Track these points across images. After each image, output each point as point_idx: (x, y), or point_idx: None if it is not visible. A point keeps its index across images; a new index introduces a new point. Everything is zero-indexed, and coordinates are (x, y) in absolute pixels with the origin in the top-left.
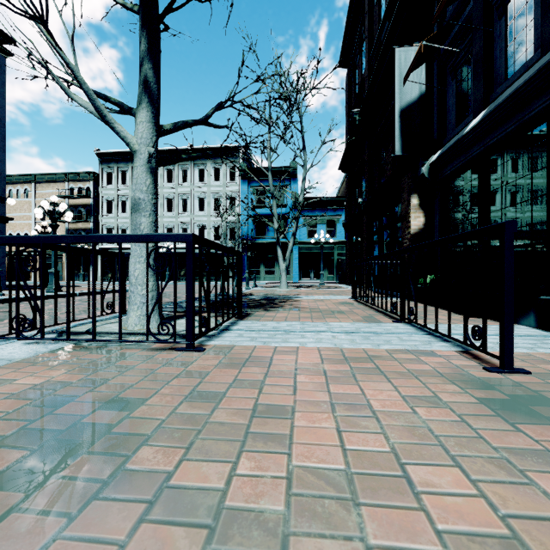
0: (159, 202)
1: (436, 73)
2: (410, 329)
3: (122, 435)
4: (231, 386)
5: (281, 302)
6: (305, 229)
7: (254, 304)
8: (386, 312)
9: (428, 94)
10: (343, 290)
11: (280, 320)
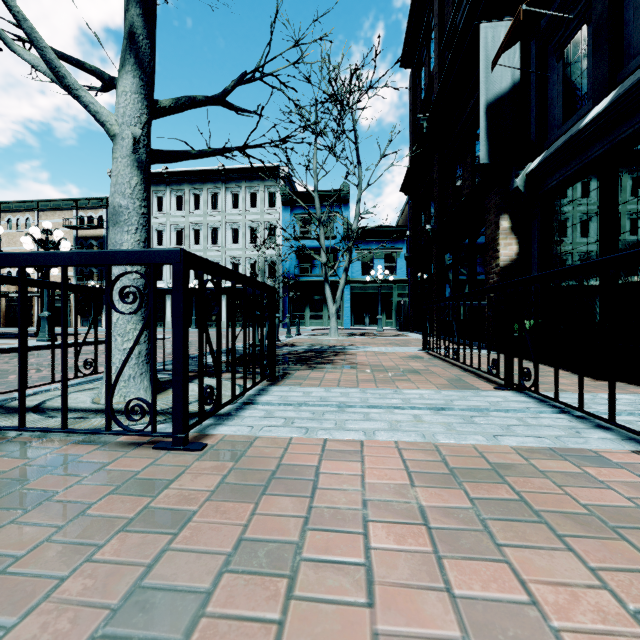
0: (184, 233)
1: (534, 55)
2: (528, 402)
3: None
4: (231, 555)
5: (331, 355)
6: (359, 264)
7: (295, 359)
8: (476, 371)
9: (522, 84)
10: (407, 338)
11: (330, 384)
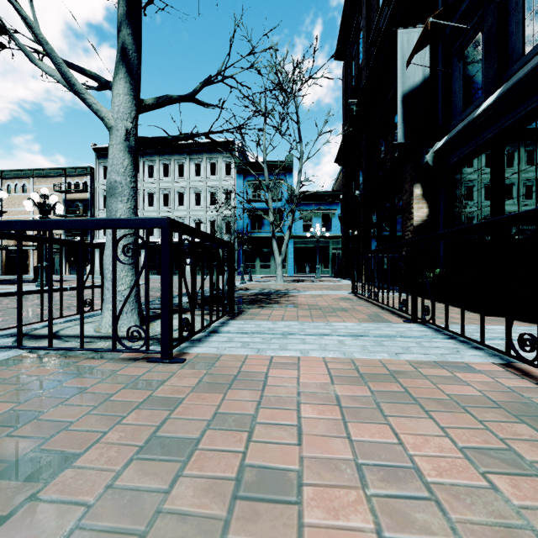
0: (155, 196)
1: (440, 56)
2: (427, 331)
3: None
4: (210, 422)
5: (277, 297)
6: (300, 223)
7: (249, 300)
8: (391, 309)
9: (432, 79)
10: (340, 284)
11: (276, 319)
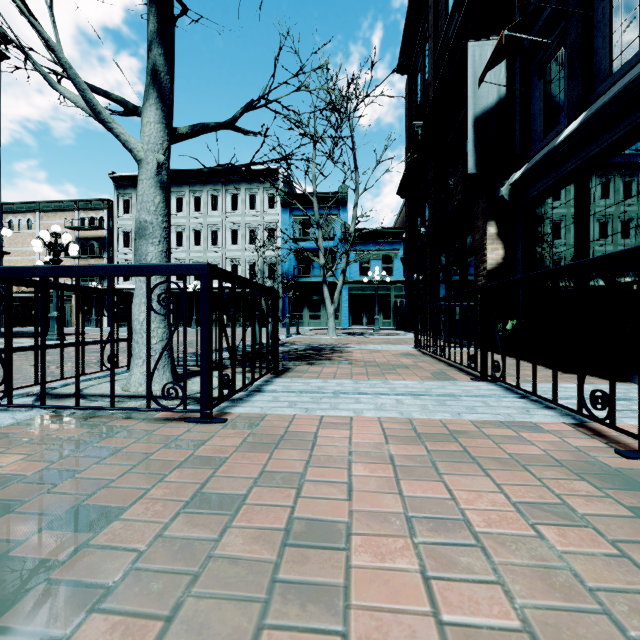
0: (185, 234)
1: (518, 72)
2: (496, 390)
3: (70, 581)
4: (257, 481)
5: (328, 353)
6: (357, 265)
7: (296, 356)
8: (460, 366)
9: (508, 99)
10: (402, 337)
11: (327, 377)
